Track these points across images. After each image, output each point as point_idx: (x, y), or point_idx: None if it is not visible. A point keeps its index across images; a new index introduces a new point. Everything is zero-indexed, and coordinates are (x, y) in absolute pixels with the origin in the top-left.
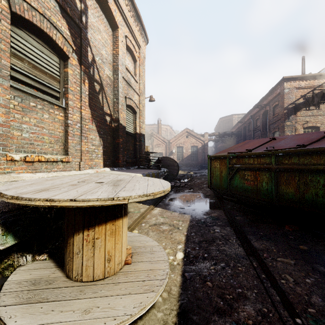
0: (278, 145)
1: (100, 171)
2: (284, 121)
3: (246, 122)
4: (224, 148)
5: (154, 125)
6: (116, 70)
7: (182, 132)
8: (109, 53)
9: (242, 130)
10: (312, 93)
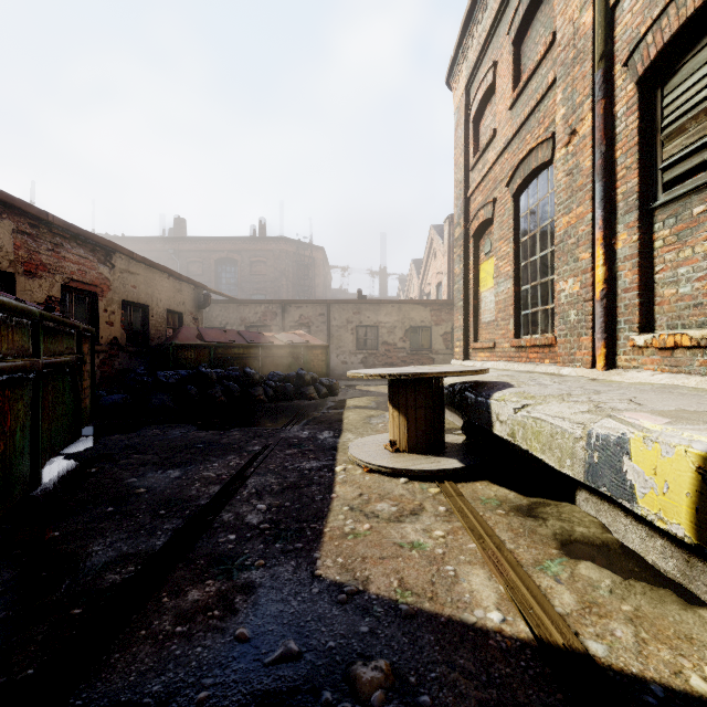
0: None
1: None
2: None
3: None
4: None
5: None
6: None
7: None
8: None
9: None
10: None
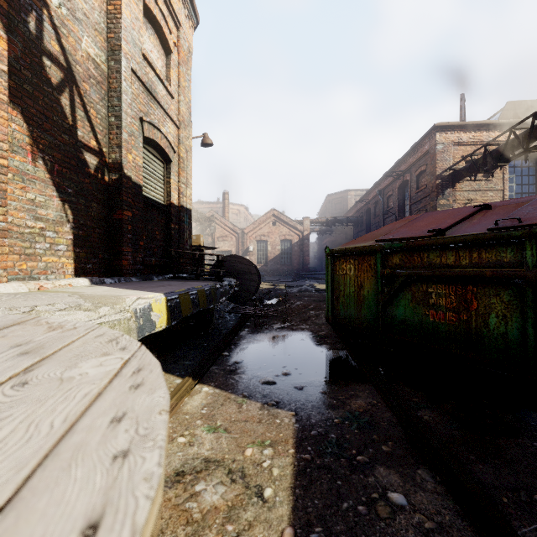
0: (527, 216)
1: (52, 288)
2: (436, 197)
3: (370, 201)
4: (334, 244)
5: (218, 203)
6: (115, 50)
7: (266, 216)
8: (97, 6)
9: (365, 214)
10: (484, 151)
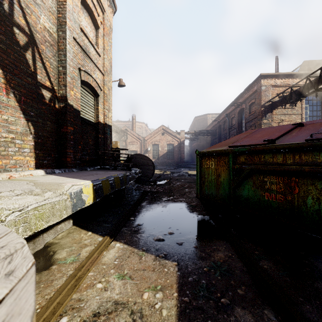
0: None
1: (18, 177)
2: (261, 118)
3: (221, 120)
4: (199, 146)
5: (129, 122)
6: (62, 24)
7: (158, 129)
8: None
9: (218, 128)
10: (290, 90)
